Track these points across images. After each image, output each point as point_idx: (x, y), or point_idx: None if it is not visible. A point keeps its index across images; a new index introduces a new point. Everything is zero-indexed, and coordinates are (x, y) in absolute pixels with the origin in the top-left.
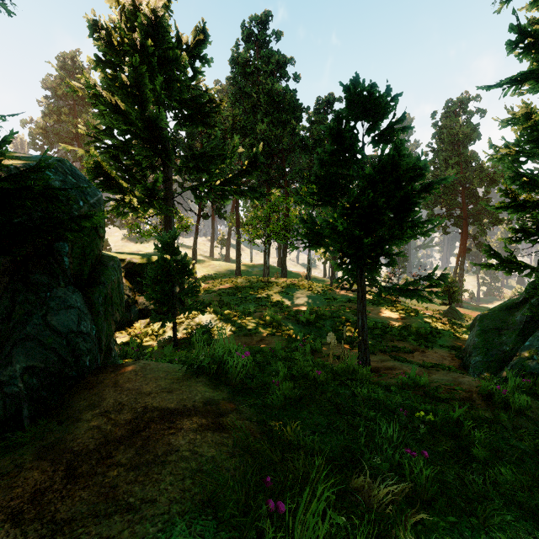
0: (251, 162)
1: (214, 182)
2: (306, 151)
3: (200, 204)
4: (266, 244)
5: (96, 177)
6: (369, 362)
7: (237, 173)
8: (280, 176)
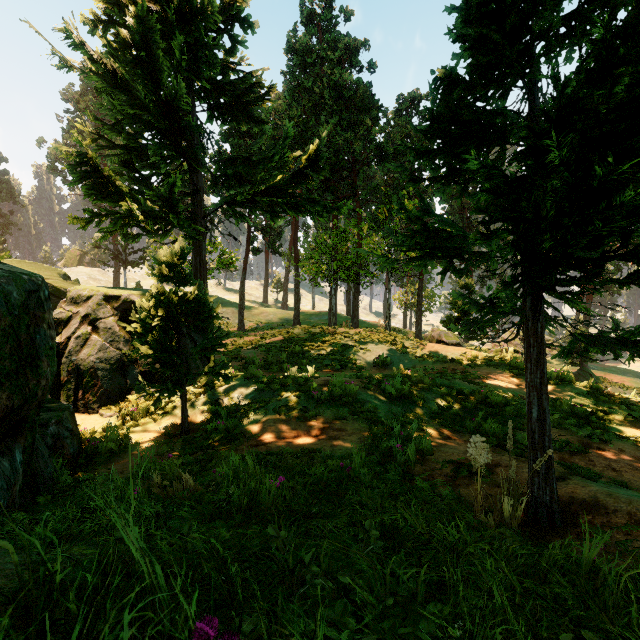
0: (310, 160)
1: (257, 188)
2: (385, 161)
3: (249, 235)
4: (332, 283)
5: (84, 177)
6: (557, 499)
7: (292, 177)
8: (350, 195)
